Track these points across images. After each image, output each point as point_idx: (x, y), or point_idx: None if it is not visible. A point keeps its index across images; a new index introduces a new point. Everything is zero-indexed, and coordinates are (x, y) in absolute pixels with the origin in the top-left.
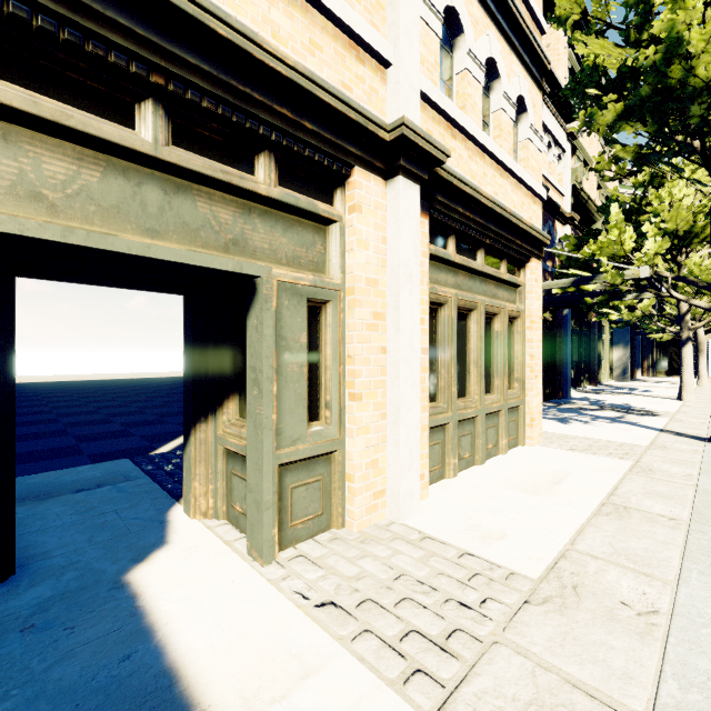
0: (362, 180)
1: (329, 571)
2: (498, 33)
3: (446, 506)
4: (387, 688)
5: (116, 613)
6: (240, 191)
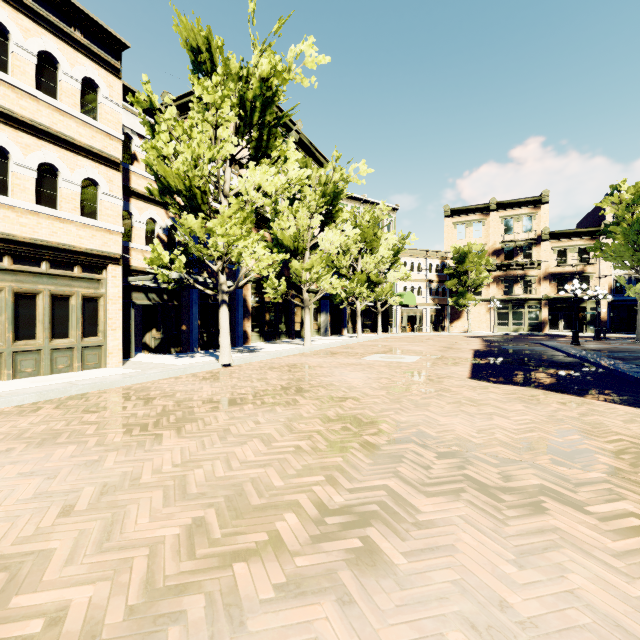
0: None
1: None
2: (58, 148)
3: None
4: None
5: None
6: None
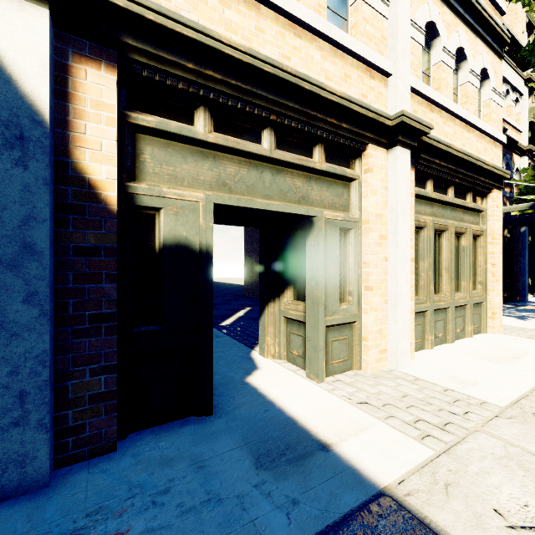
0: (373, 152)
1: (359, 389)
2: (465, 27)
3: (428, 364)
4: (412, 439)
5: (250, 394)
6: (306, 169)
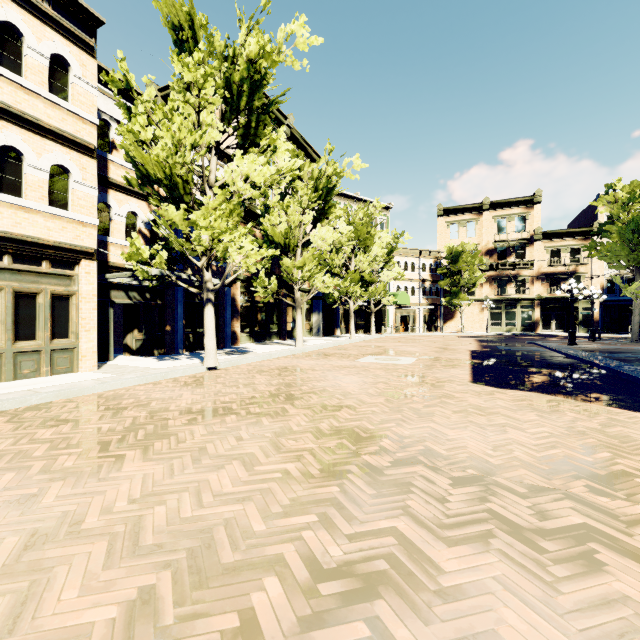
0: None
1: None
2: (22, 130)
3: None
4: None
5: None
6: None
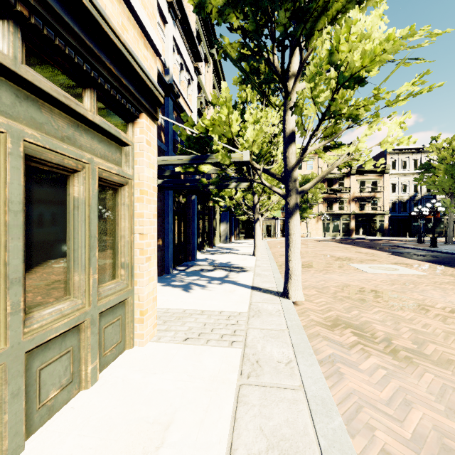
0: None
1: None
2: None
3: None
4: None
5: None
6: None
